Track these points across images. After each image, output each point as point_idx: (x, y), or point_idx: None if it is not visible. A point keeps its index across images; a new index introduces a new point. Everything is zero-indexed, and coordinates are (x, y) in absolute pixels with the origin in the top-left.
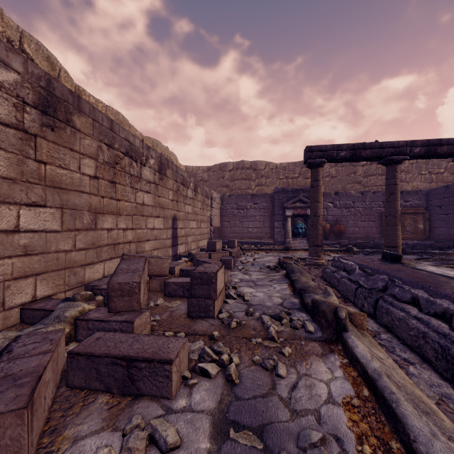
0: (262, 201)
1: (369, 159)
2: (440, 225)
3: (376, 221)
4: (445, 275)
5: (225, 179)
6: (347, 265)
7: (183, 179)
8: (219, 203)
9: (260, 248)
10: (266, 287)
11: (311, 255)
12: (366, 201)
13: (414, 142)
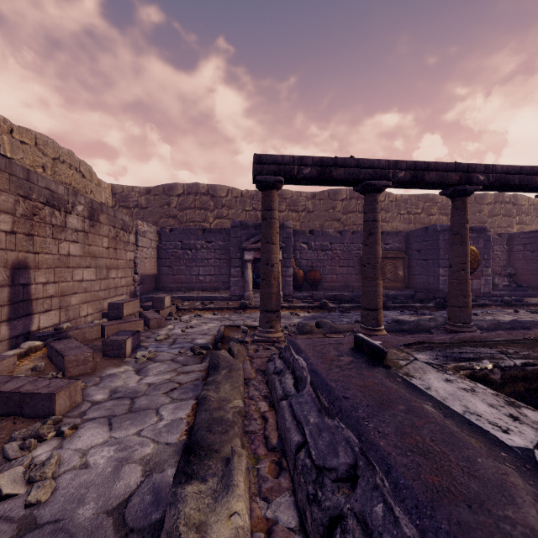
0: (217, 239)
1: (342, 183)
2: (420, 272)
3: (355, 267)
4: (477, 426)
5: (172, 207)
6: (298, 365)
7: (52, 197)
8: (155, 239)
9: (206, 307)
10: (143, 419)
11: (261, 325)
12: (345, 243)
13: (398, 164)
